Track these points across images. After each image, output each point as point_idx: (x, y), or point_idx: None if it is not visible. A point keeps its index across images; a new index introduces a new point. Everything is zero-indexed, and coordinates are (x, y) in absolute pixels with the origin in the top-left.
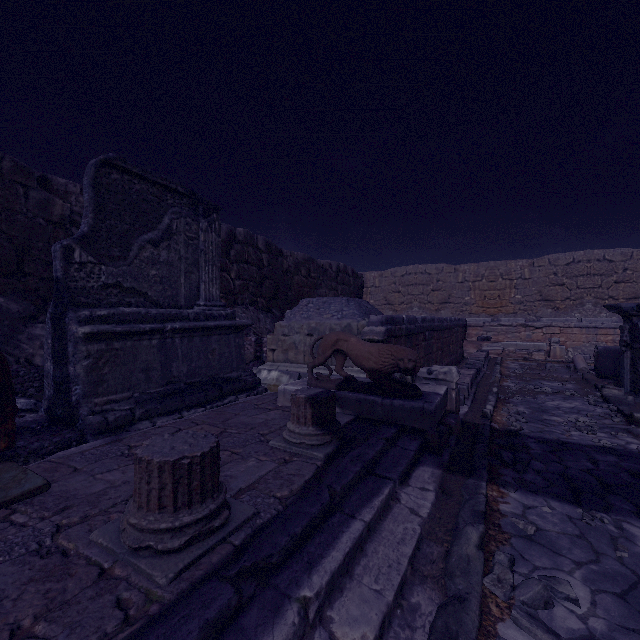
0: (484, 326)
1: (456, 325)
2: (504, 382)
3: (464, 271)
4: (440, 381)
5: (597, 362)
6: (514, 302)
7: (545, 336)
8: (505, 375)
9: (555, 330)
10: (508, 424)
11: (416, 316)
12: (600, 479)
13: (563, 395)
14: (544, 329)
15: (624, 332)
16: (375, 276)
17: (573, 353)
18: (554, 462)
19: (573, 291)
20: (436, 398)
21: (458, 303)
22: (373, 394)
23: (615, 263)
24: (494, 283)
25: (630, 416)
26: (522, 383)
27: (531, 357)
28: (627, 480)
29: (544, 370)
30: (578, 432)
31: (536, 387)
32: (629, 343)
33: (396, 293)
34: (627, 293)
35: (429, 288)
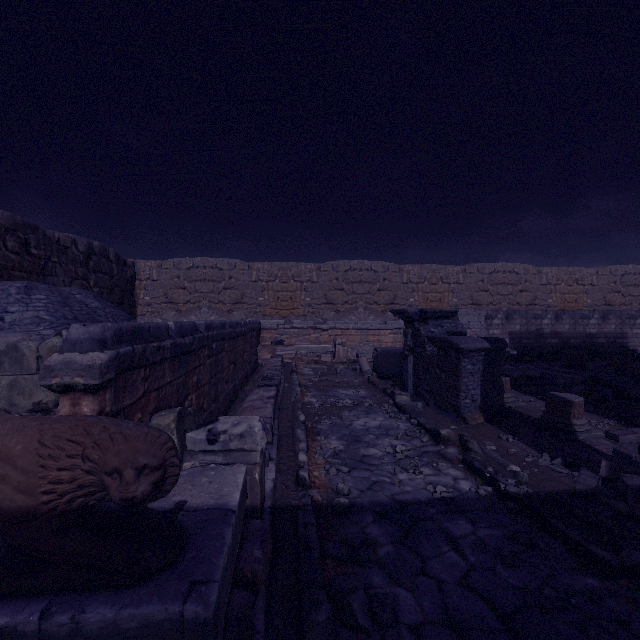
0: (278, 329)
1: (251, 329)
2: (305, 397)
3: (258, 269)
4: (233, 452)
5: (377, 363)
6: (304, 304)
7: (330, 338)
8: (304, 386)
9: (338, 332)
10: (330, 484)
11: (197, 321)
12: (490, 600)
13: (363, 407)
14: (330, 331)
15: (408, 337)
16: (152, 266)
17: (352, 353)
18: (420, 575)
19: (350, 296)
20: (222, 543)
21: (252, 304)
22: (16, 595)
23: (378, 273)
24: (287, 284)
25: (436, 433)
26: (323, 396)
27: (320, 359)
28: (514, 583)
29: (335, 374)
30: (405, 473)
31: (337, 400)
32: (412, 347)
33: (181, 289)
34: (386, 299)
35: (221, 285)
